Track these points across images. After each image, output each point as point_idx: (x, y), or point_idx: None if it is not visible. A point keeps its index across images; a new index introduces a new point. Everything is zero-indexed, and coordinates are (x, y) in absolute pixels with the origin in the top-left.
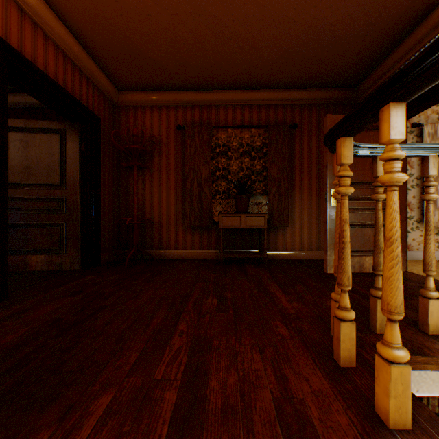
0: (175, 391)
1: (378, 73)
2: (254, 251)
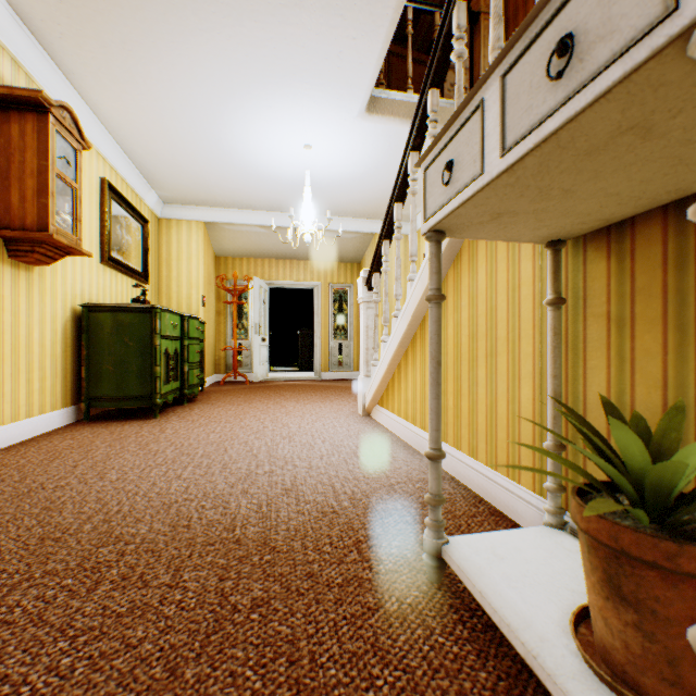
0: None
1: (423, 24)
2: None
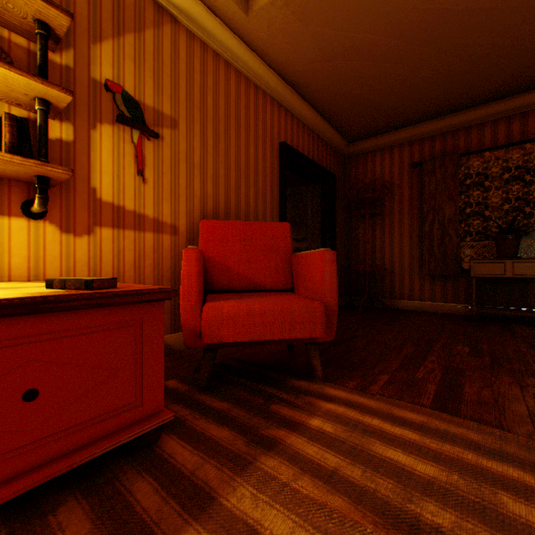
0: (434, 385)
1: None
2: (529, 309)
